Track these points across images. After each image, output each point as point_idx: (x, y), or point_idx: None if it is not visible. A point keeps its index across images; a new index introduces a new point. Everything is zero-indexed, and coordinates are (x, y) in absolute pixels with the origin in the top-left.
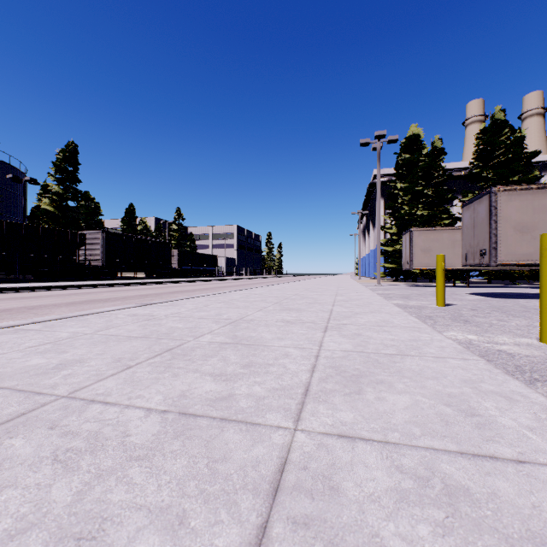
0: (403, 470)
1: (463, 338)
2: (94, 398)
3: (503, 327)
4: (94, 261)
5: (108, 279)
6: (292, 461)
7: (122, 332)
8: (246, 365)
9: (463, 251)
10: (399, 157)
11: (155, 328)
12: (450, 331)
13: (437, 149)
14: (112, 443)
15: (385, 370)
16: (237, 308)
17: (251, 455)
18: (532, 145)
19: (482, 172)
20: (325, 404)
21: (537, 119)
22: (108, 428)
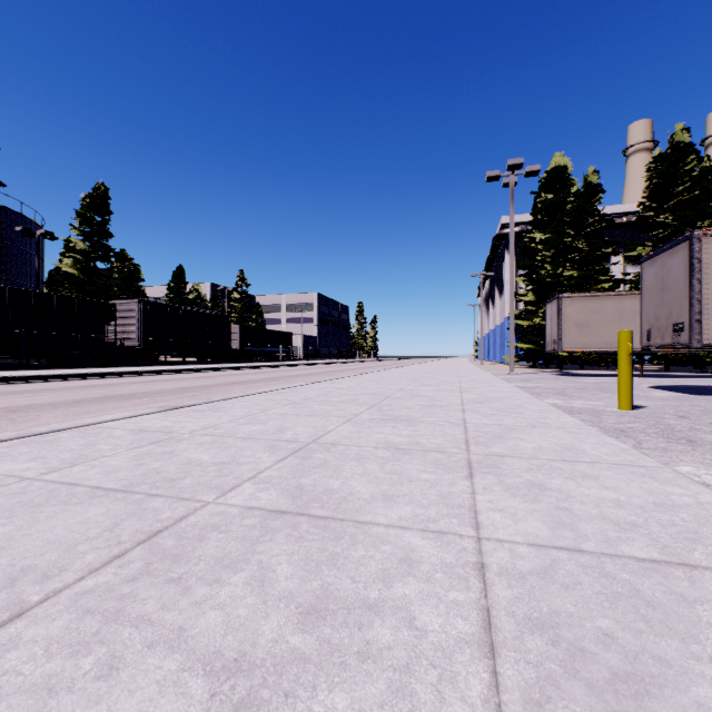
0: None
1: None
2: None
3: None
4: (128, 341)
5: (147, 364)
6: None
7: (91, 476)
8: (312, 609)
9: (644, 326)
10: (538, 198)
11: (158, 464)
12: (680, 463)
13: (591, 186)
14: None
15: (692, 646)
16: (311, 417)
17: None
18: None
19: (657, 215)
20: None
21: None
22: None
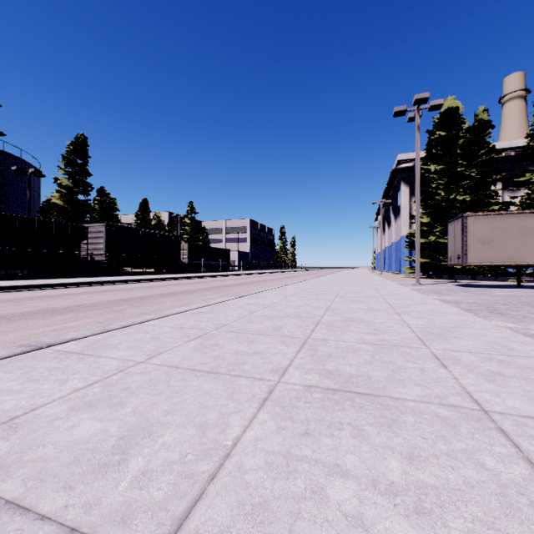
0: None
1: None
2: None
3: None
4: (98, 256)
5: (113, 274)
6: None
7: None
8: None
9: None
10: (432, 136)
11: None
12: None
13: (481, 123)
14: None
15: None
16: (209, 380)
17: None
18: None
19: None
20: None
21: None
22: None
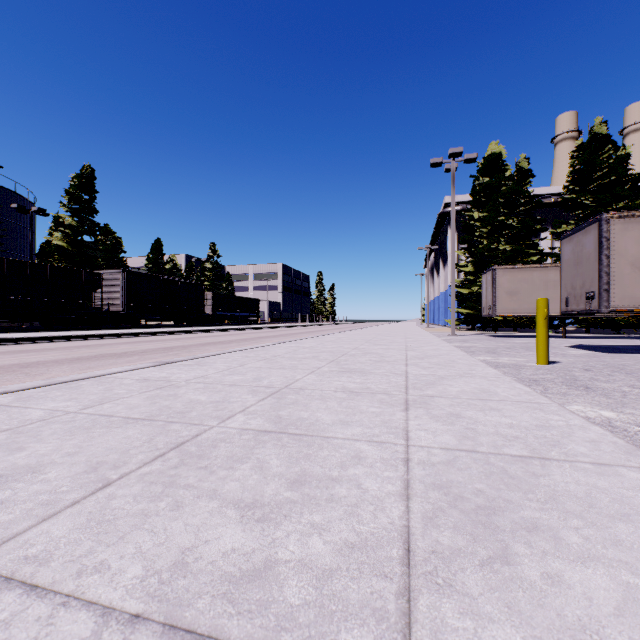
0: None
1: (597, 417)
2: (14, 572)
3: None
4: (113, 306)
5: (130, 327)
6: None
7: (119, 410)
8: (296, 480)
9: (563, 294)
10: (476, 181)
11: (168, 403)
12: (573, 403)
13: (522, 171)
14: None
15: (529, 495)
16: (281, 370)
17: None
18: (635, 166)
19: (579, 197)
20: (452, 597)
21: None
22: None
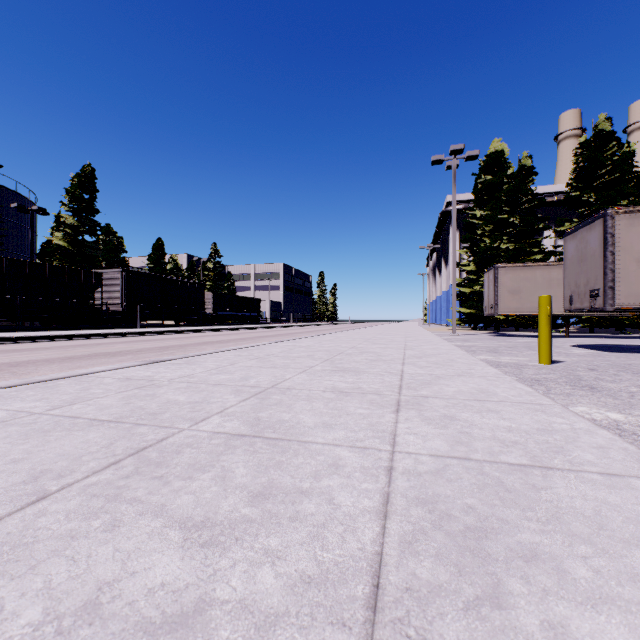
0: None
1: (604, 419)
2: None
3: None
4: (113, 306)
5: (130, 326)
6: None
7: (88, 411)
8: (259, 494)
9: (566, 292)
10: (478, 179)
11: (143, 403)
12: (577, 404)
13: (525, 169)
14: None
15: (528, 513)
16: (272, 369)
17: None
18: (639, 164)
19: (582, 195)
20: None
21: None
22: None
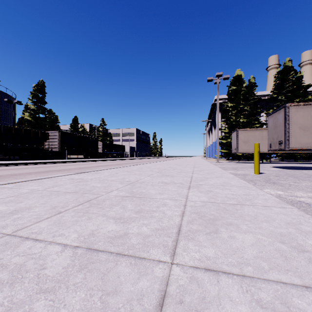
0: (263, 305)
1: (275, 193)
2: (29, 236)
3: (298, 186)
4: (54, 149)
5: (62, 158)
6: (170, 294)
7: (61, 189)
8: (138, 211)
9: (268, 142)
10: (229, 88)
11: (83, 187)
12: (266, 189)
13: (251, 84)
14: (30, 275)
15: (232, 215)
16: (134, 175)
17: (137, 288)
18: (306, 81)
19: (278, 96)
20: (193, 241)
21: (309, 66)
22: (31, 261)
